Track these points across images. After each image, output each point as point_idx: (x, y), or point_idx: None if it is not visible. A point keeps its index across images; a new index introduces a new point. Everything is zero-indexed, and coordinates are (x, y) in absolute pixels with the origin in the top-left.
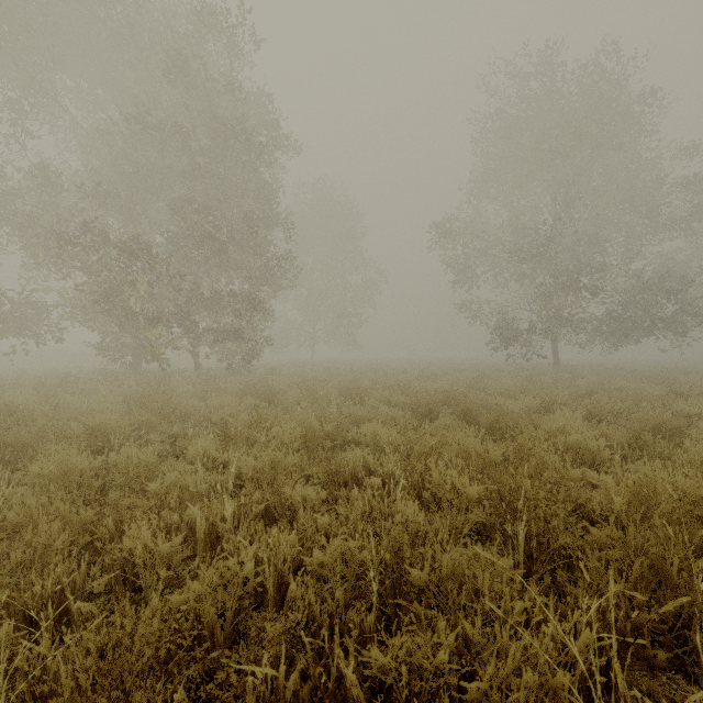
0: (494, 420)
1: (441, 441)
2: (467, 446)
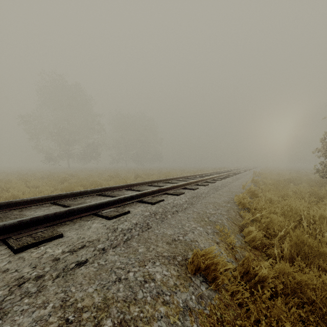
0: (24, 175)
1: (11, 176)
2: (15, 176)
